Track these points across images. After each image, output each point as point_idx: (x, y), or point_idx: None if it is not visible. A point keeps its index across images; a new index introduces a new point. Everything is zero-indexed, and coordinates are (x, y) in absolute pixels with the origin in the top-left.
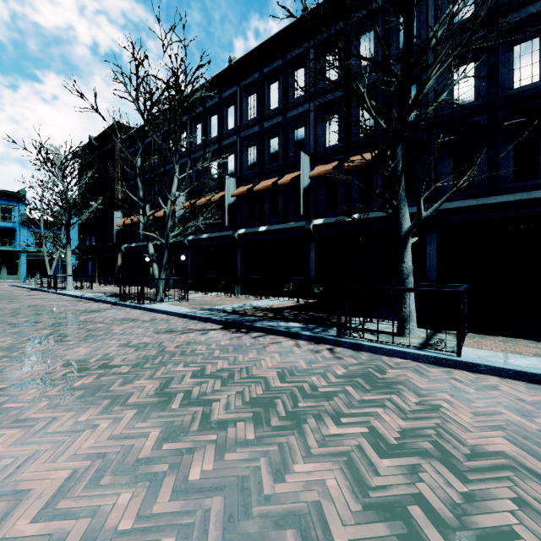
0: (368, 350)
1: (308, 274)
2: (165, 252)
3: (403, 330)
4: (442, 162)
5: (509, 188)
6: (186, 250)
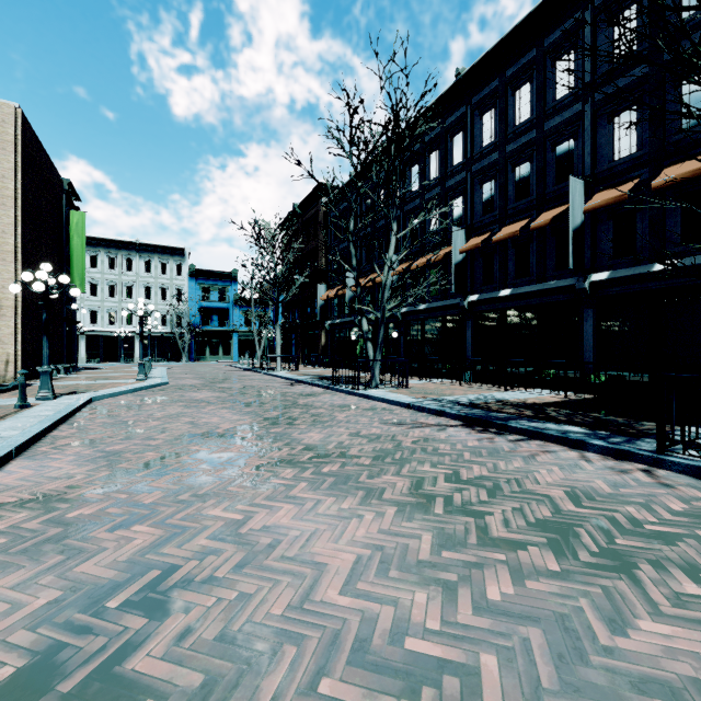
0: None
1: (580, 356)
2: (380, 328)
3: None
4: None
5: None
6: (398, 325)
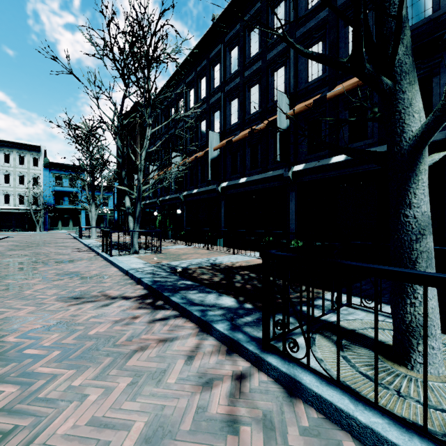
0: (314, 403)
1: (287, 227)
2: (137, 205)
3: (408, 354)
4: None
5: None
6: (182, 205)
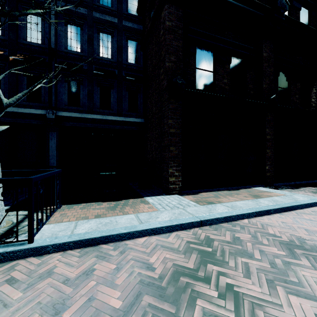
0: None
1: None
2: None
3: None
4: (61, 83)
5: (98, 111)
6: None
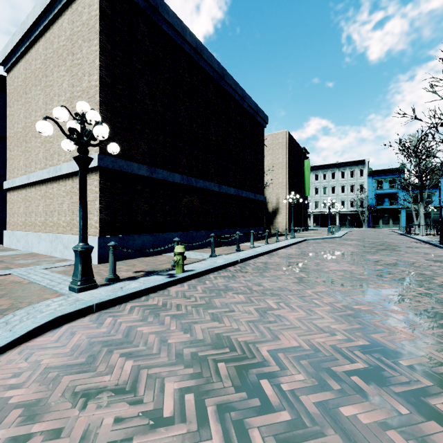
0: None
1: None
2: None
3: None
4: None
5: None
6: None
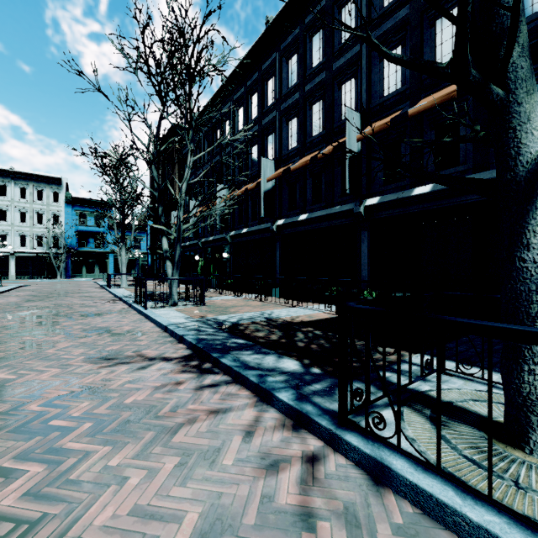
0: (409, 494)
1: (358, 274)
2: (177, 247)
3: (525, 434)
4: None
5: None
6: (229, 247)
